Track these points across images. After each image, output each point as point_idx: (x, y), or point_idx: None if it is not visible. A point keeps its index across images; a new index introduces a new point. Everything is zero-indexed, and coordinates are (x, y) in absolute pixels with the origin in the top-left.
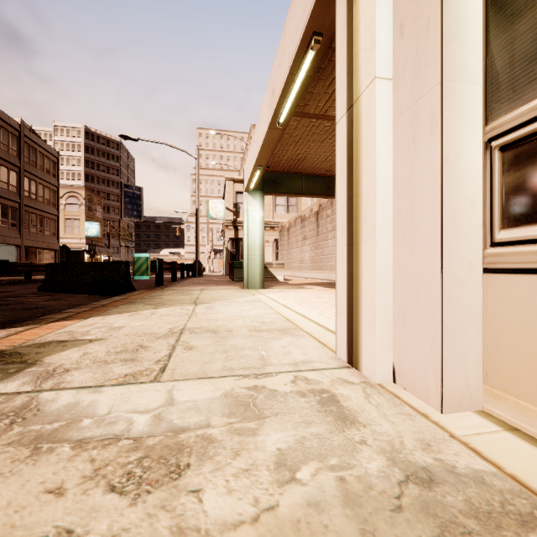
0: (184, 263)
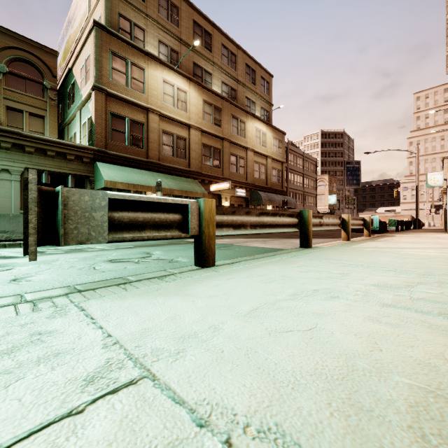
0: (407, 221)
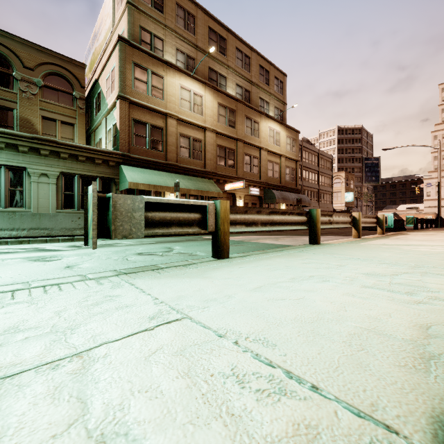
0: (428, 219)
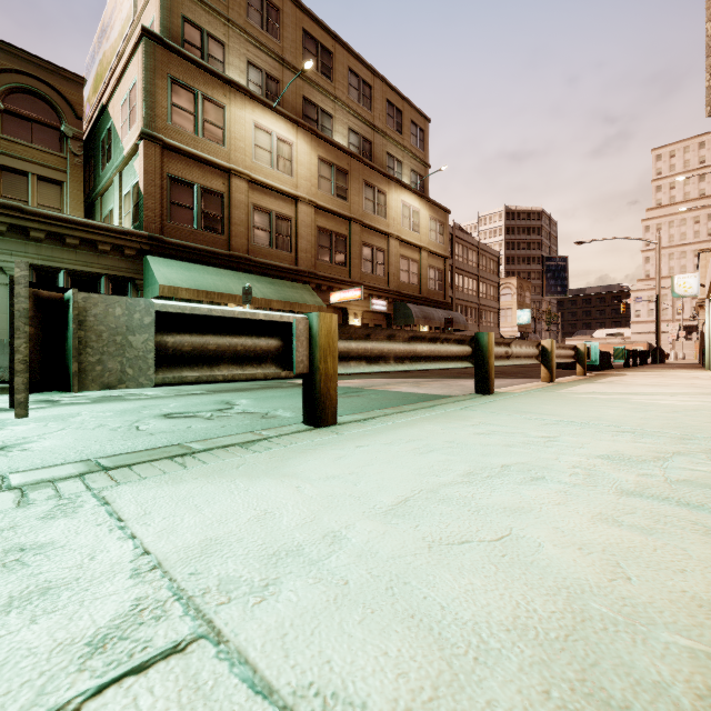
0: (642, 351)
